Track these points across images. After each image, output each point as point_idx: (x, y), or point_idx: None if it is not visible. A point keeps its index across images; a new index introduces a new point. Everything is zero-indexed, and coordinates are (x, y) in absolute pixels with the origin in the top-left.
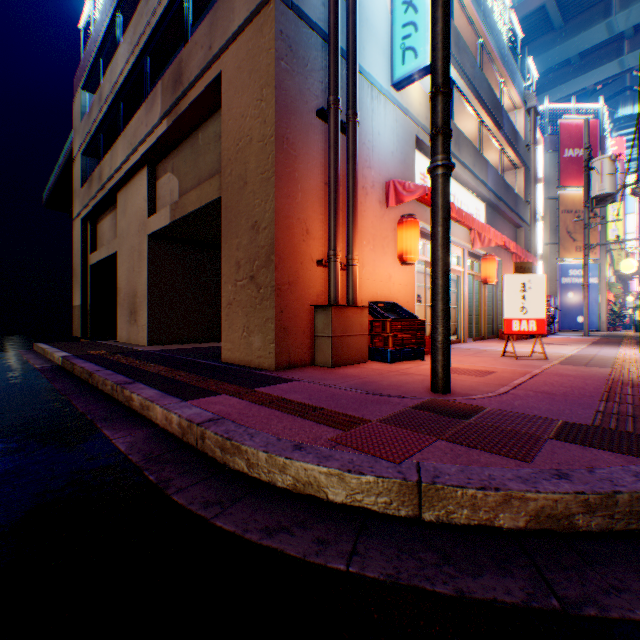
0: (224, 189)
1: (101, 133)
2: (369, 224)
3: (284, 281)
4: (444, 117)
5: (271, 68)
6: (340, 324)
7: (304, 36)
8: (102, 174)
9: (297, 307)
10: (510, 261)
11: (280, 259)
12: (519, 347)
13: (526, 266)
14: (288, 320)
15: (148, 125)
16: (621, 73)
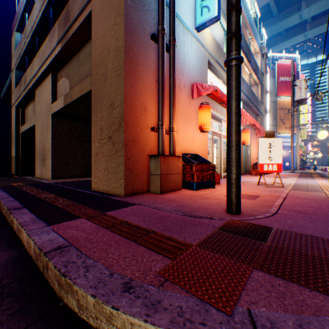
0: (93, 83)
1: (26, 56)
2: (182, 108)
3: (130, 139)
4: (237, 26)
5: (121, 4)
6: (165, 167)
7: None
8: (26, 79)
9: (138, 156)
10: (254, 133)
11: (127, 125)
12: (263, 179)
13: (271, 133)
14: (132, 164)
15: (50, 48)
16: (305, 41)
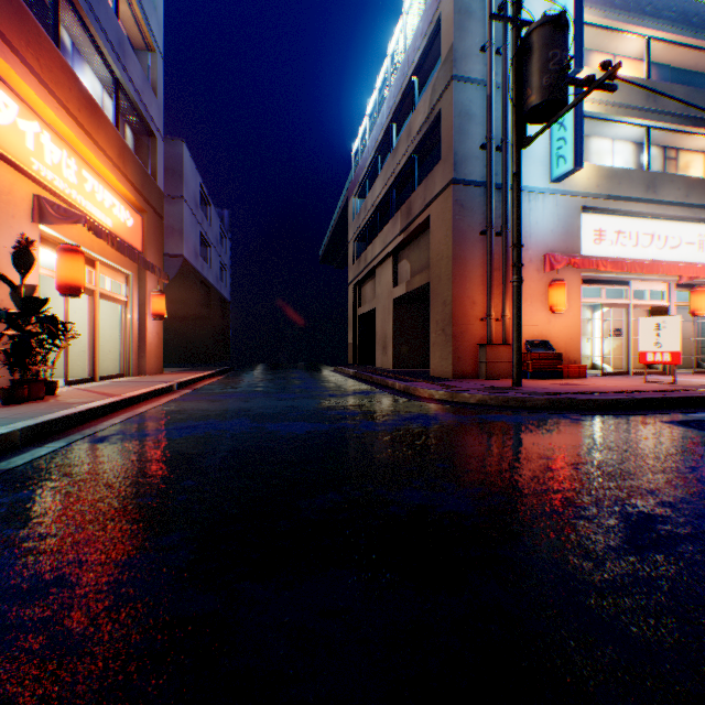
0: (430, 280)
1: (365, 229)
2: (526, 288)
3: (457, 332)
4: (516, 258)
5: (450, 221)
6: (492, 355)
7: (471, 194)
8: (366, 258)
9: (466, 346)
10: None
11: (455, 321)
12: None
13: (661, 310)
14: (460, 353)
15: (393, 234)
16: None
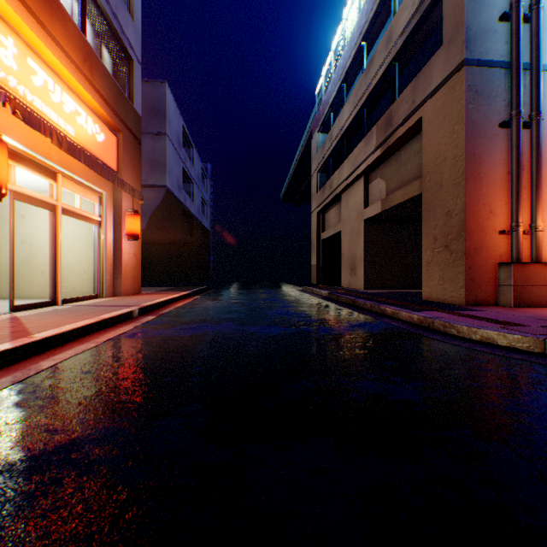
0: (423, 191)
1: (329, 158)
2: None
3: (470, 248)
4: None
5: (460, 112)
6: (520, 276)
7: (487, 77)
8: (331, 184)
9: (481, 265)
10: None
11: (467, 234)
12: None
13: None
14: (473, 273)
15: (365, 153)
16: None
